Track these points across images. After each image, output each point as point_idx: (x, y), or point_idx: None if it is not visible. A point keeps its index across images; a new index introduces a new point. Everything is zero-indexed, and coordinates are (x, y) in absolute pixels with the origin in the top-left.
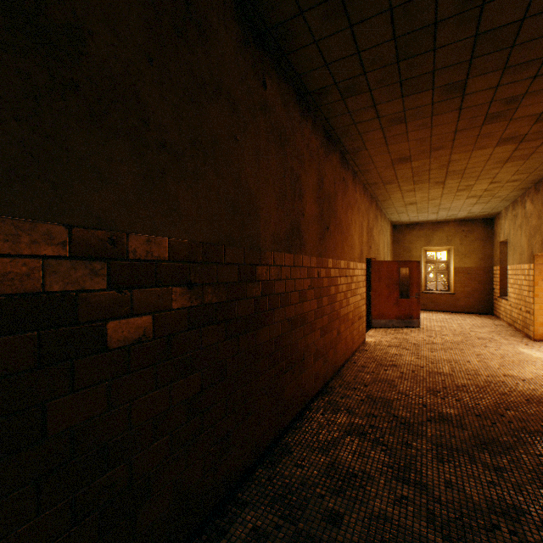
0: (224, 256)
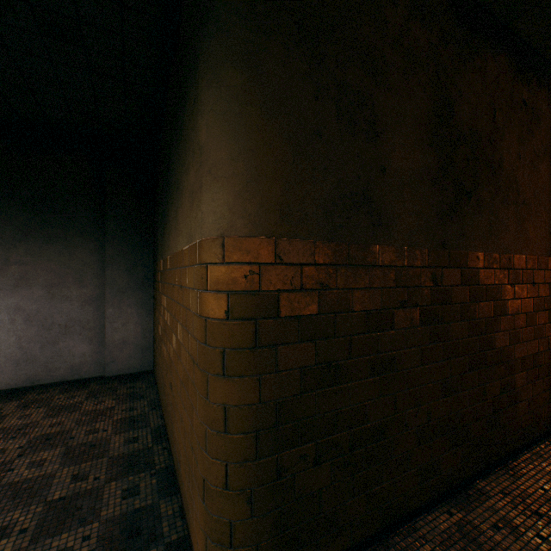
0: (546, 265)
